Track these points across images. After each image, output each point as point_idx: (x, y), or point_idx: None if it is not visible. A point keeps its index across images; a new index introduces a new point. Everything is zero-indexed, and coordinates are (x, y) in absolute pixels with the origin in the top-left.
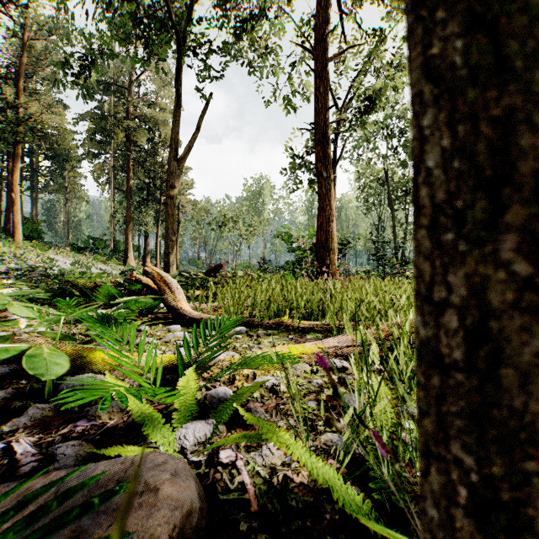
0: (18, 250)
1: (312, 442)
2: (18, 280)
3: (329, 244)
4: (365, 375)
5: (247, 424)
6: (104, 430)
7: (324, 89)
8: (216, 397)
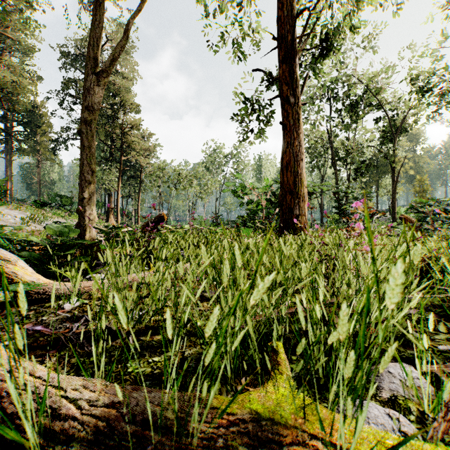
0: None
1: None
2: None
3: (298, 189)
4: None
5: None
6: None
7: None
8: None
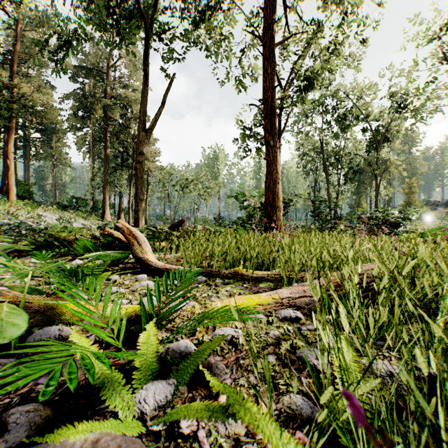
0: (11, 208)
1: (276, 405)
2: (7, 233)
3: (276, 203)
4: (335, 341)
5: (208, 381)
6: (64, 389)
7: (271, 70)
8: (178, 351)
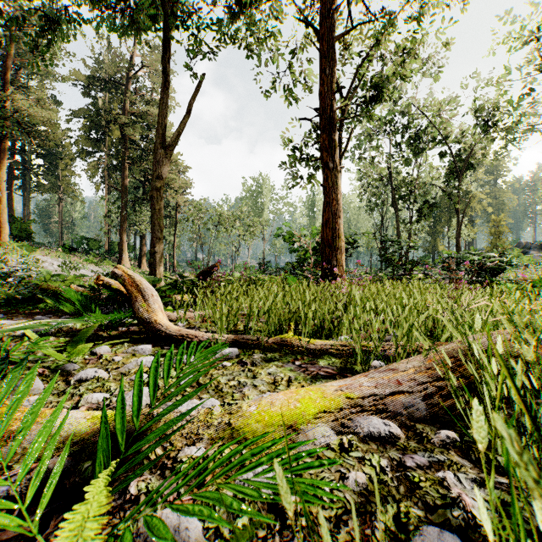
0: None
1: None
2: None
3: (336, 243)
4: None
5: None
6: None
7: (330, 70)
8: None
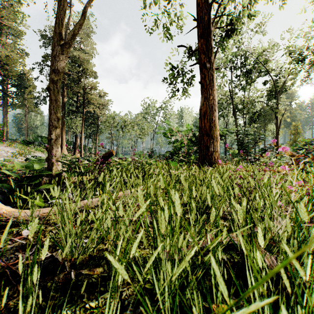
0: None
1: None
2: None
3: (213, 132)
4: None
5: None
6: None
7: None
8: None
